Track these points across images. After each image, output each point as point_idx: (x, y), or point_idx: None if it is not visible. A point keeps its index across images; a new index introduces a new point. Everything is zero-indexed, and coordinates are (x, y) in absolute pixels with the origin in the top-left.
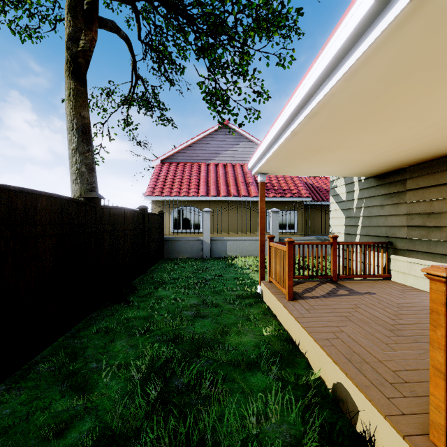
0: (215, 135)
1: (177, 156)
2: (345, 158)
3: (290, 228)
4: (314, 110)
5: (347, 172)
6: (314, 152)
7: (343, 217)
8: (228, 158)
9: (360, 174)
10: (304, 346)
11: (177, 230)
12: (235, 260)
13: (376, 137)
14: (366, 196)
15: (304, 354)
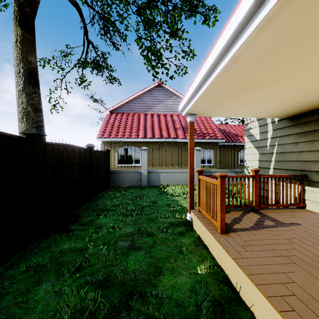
0: (151, 92)
1: (122, 108)
2: (272, 96)
3: (209, 163)
4: (270, 14)
5: (266, 113)
6: (246, 88)
7: (257, 153)
8: (161, 110)
9: (277, 115)
10: (248, 296)
11: (121, 164)
12: (166, 188)
13: (318, 67)
14: (279, 135)
15: (249, 307)
